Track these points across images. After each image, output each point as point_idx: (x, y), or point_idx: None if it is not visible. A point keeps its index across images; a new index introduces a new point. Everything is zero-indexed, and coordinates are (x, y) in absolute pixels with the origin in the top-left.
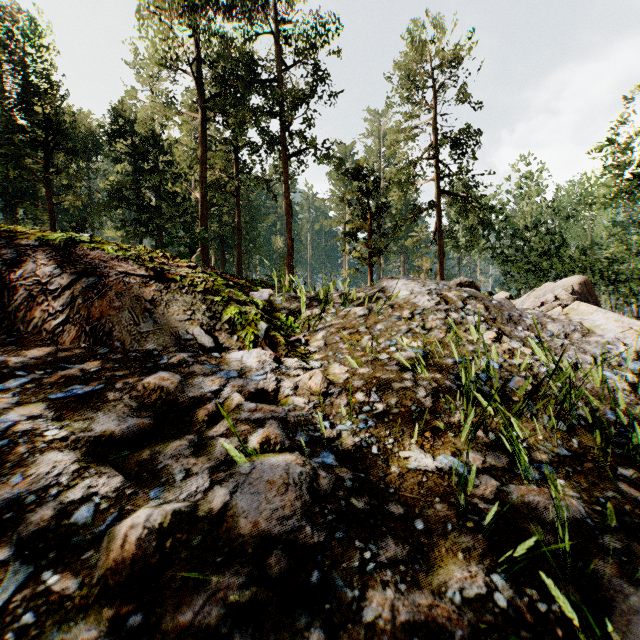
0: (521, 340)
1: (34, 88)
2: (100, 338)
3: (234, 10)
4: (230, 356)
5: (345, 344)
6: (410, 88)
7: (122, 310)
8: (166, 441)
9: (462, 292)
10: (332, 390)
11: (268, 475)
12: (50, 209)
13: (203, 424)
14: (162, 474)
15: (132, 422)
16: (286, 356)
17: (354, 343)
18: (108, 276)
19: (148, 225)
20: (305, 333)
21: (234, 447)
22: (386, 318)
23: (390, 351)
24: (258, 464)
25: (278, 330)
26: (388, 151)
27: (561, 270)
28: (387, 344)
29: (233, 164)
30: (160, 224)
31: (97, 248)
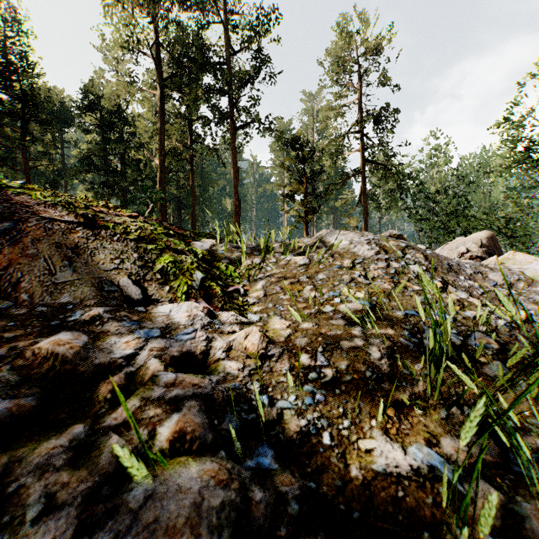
0: (466, 290)
1: (11, 66)
2: (5, 290)
3: (188, 1)
4: (157, 310)
5: (286, 295)
6: (339, 72)
7: (37, 258)
8: (48, 431)
9: (399, 242)
10: (272, 351)
11: (169, 512)
12: (26, 172)
13: (104, 404)
14: (9, 505)
15: (2, 406)
16: (222, 309)
17: (295, 293)
18: (27, 221)
19: (114, 187)
20: (244, 283)
21: (132, 449)
22: (327, 267)
23: (334, 303)
24: (159, 486)
25: (215, 280)
26: (321, 126)
27: (466, 227)
28: (330, 295)
29: (188, 135)
30: (124, 186)
31: (24, 193)
